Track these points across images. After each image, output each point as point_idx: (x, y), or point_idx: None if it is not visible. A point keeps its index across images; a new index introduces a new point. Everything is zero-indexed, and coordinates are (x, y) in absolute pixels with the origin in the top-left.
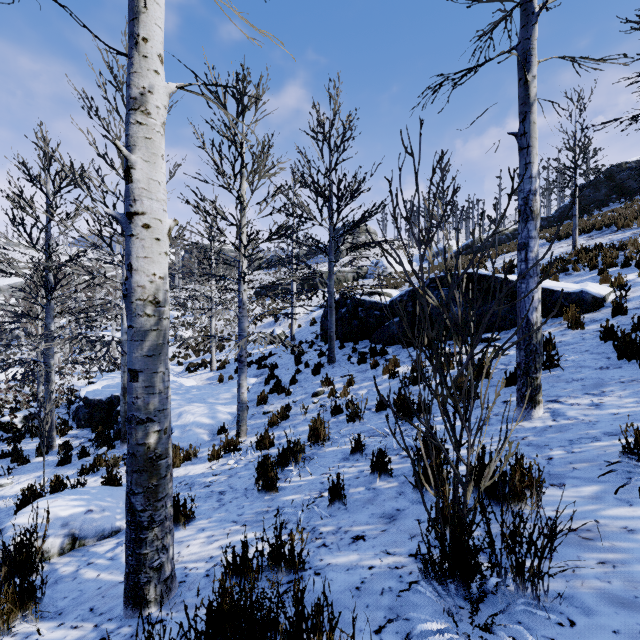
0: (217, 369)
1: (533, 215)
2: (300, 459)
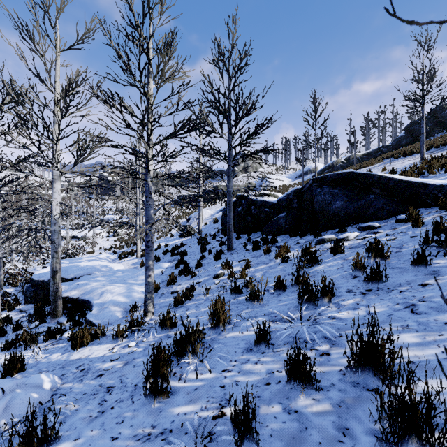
0: (141, 256)
1: None
2: (198, 350)
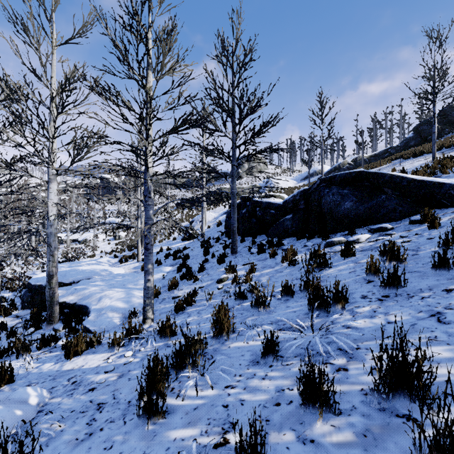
0: (142, 260)
1: None
2: (199, 362)
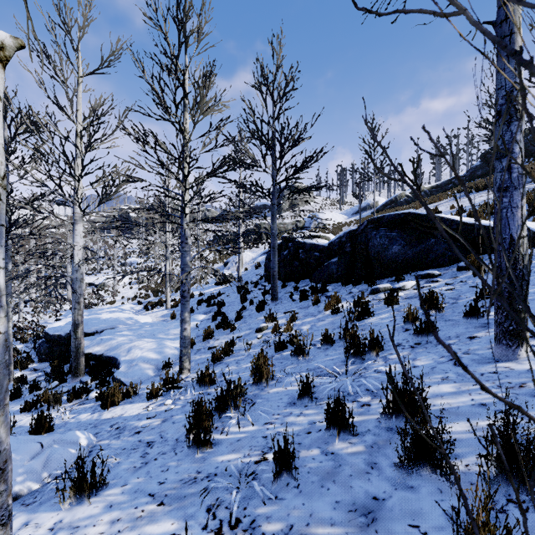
0: (171, 307)
1: (518, 114)
2: (240, 404)
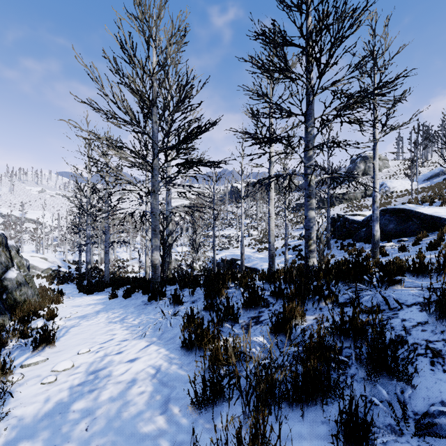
0: None
1: (375, 203)
2: None
